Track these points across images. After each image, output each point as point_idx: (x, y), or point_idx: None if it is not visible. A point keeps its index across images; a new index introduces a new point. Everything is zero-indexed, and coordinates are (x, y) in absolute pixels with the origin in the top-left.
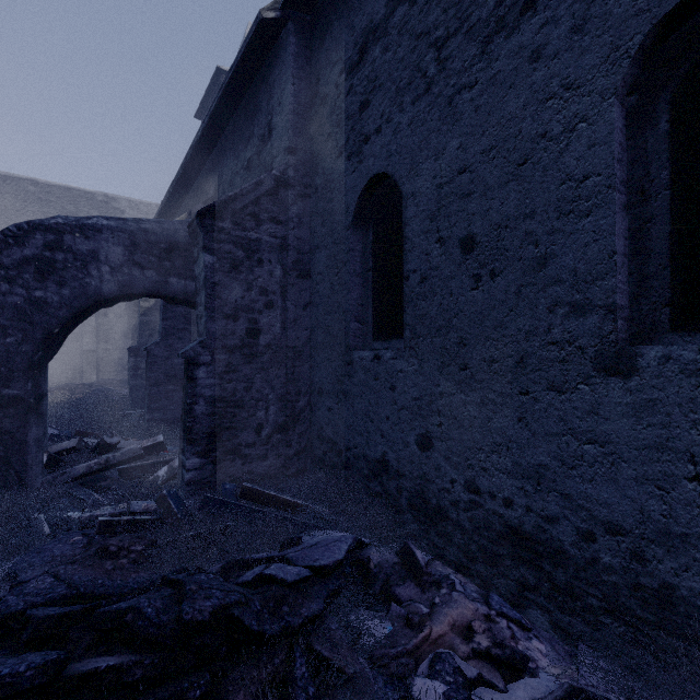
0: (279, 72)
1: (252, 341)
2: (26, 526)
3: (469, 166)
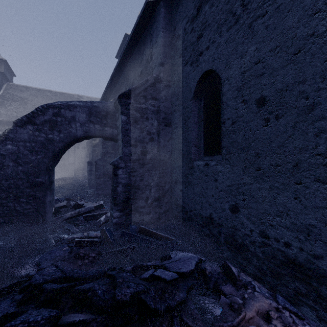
0: (156, 27)
1: (143, 157)
2: (45, 240)
3: (262, 59)
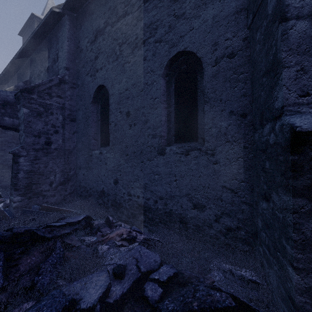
0: (61, 34)
1: (47, 147)
2: None
3: (128, 88)
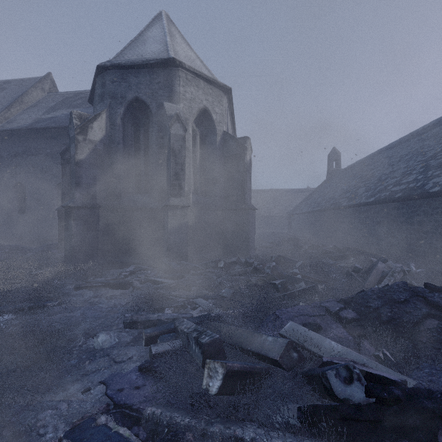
0: None
1: None
2: None
3: (38, 189)
